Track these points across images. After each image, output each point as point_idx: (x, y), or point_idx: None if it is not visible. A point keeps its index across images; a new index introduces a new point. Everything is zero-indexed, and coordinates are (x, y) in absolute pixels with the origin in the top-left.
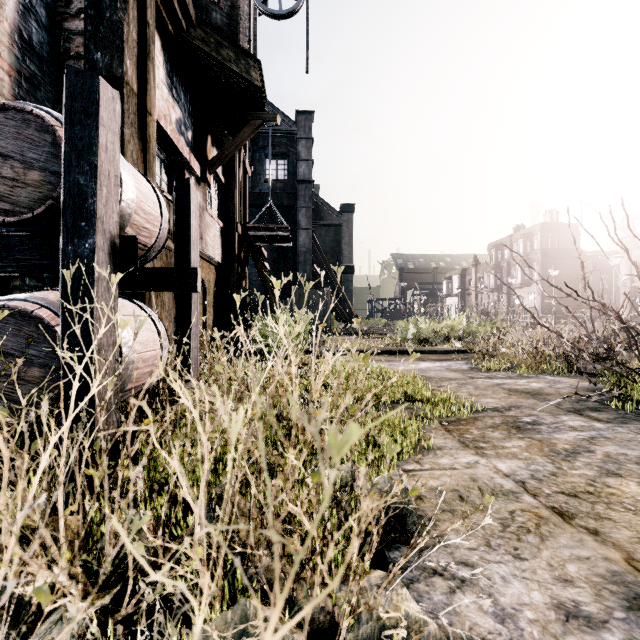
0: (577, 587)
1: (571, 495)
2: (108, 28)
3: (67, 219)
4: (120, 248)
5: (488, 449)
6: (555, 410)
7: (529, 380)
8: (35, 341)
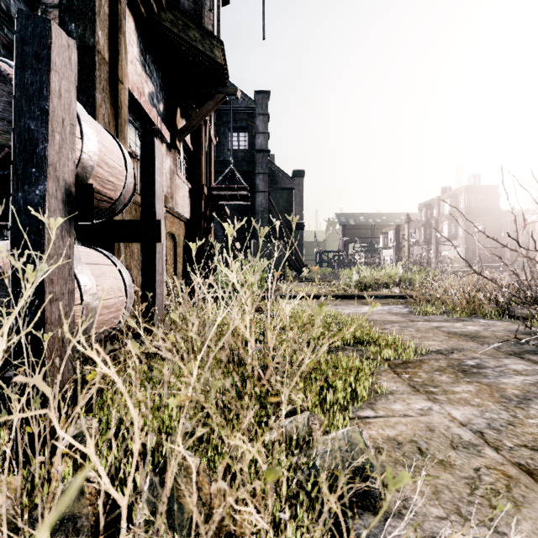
0: None
1: (535, 449)
2: (81, 1)
3: (17, 165)
4: (76, 197)
5: (439, 394)
6: (496, 353)
7: (465, 323)
8: None
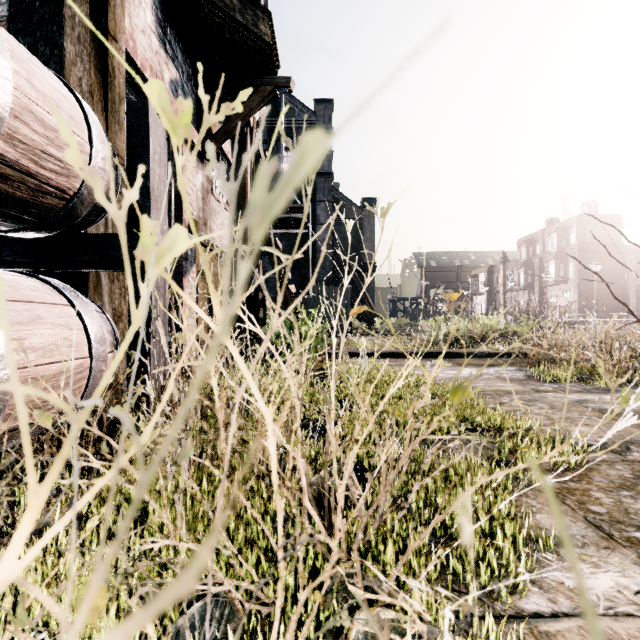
0: None
1: None
2: None
3: None
4: None
5: None
6: None
7: (617, 395)
8: None
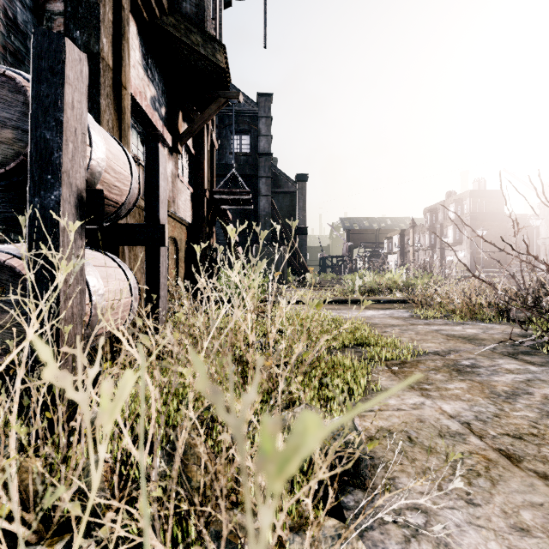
0: (535, 537)
1: (516, 437)
2: (86, 9)
3: (34, 172)
4: (87, 201)
5: (432, 391)
6: (491, 354)
7: (464, 326)
8: (8, 289)
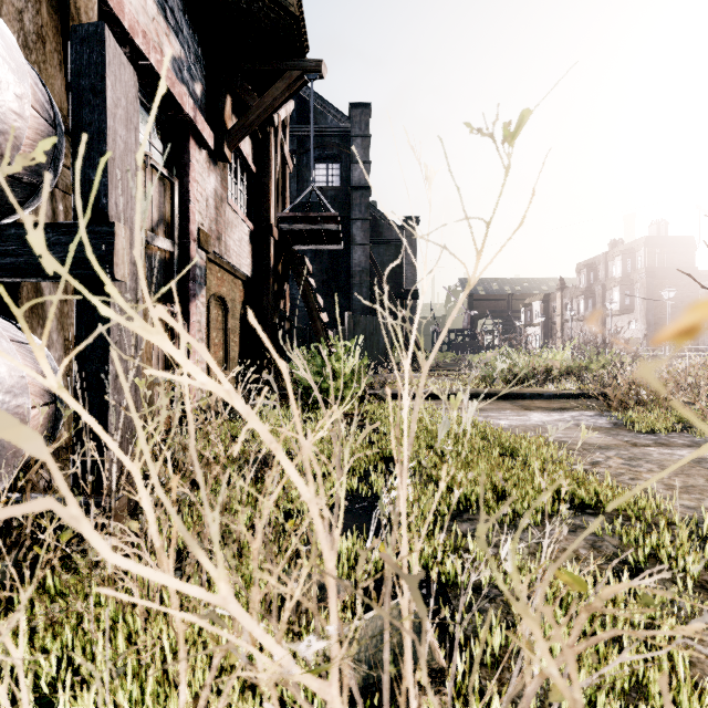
0: None
1: None
2: None
3: None
4: None
5: None
6: None
7: None
8: None
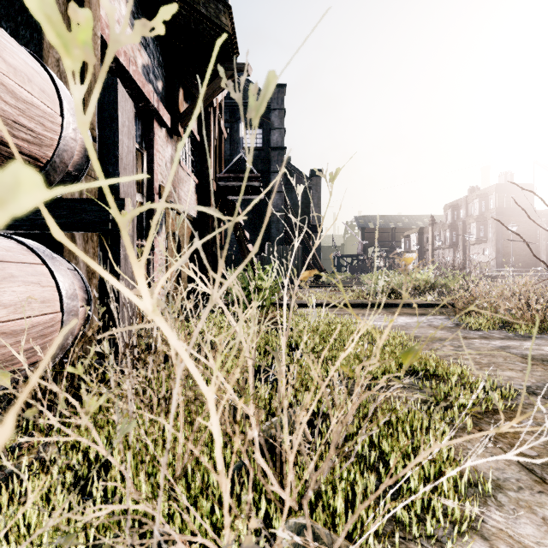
0: None
1: None
2: None
3: None
4: None
5: None
6: None
7: (536, 342)
8: None
